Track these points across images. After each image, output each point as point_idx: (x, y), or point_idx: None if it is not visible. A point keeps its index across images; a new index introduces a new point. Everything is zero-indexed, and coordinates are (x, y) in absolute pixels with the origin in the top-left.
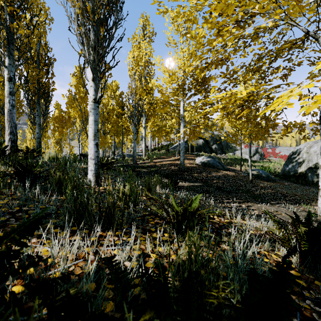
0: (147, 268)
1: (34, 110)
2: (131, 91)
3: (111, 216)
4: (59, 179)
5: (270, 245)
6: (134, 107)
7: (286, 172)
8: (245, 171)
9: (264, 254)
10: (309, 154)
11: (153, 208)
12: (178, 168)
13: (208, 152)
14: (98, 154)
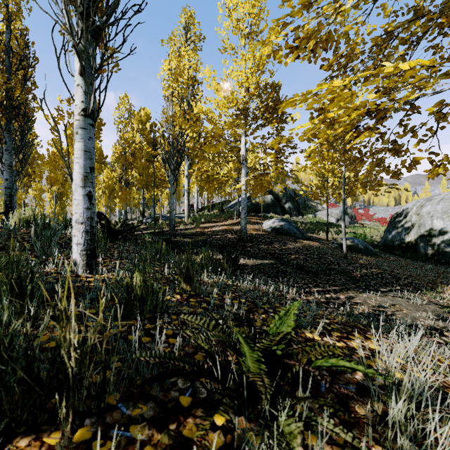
0: None
1: (2, 141)
2: (166, 119)
3: (65, 382)
4: None
5: None
6: (171, 144)
7: (389, 241)
8: (334, 240)
9: None
10: (420, 216)
11: (191, 334)
12: (237, 236)
13: (279, 213)
14: (91, 213)
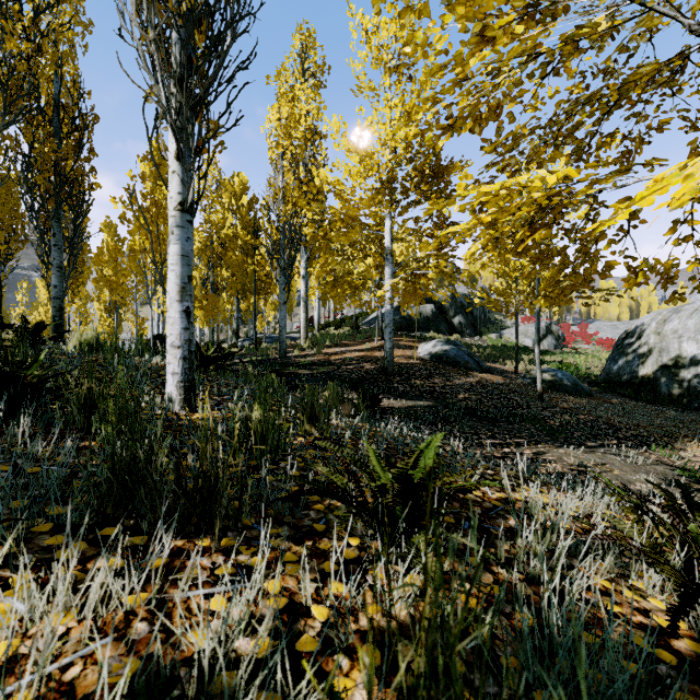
0: (301, 655)
1: (48, 233)
2: (274, 194)
3: (209, 497)
4: (88, 397)
5: (614, 563)
6: (282, 230)
7: (613, 375)
8: (526, 373)
9: (604, 588)
10: (661, 337)
11: (322, 470)
12: (379, 367)
13: (444, 331)
14: (190, 334)
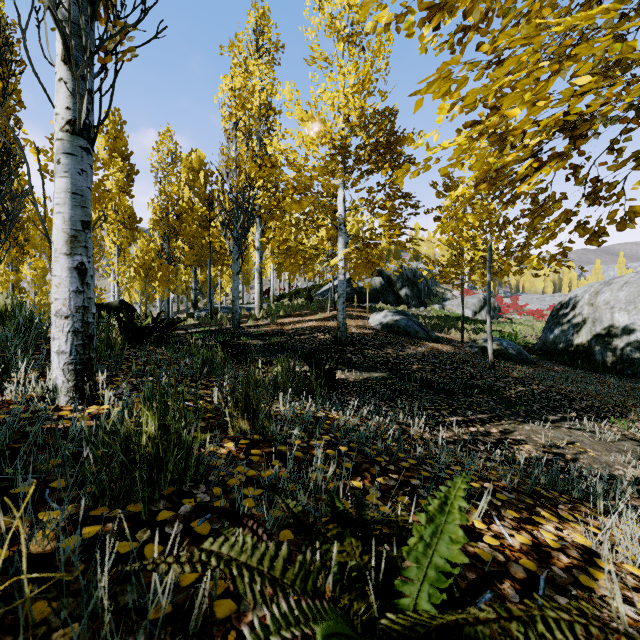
0: None
1: None
2: (226, 163)
3: None
4: None
5: None
6: (235, 200)
7: (550, 343)
8: (473, 342)
9: None
10: (595, 308)
11: None
12: (332, 337)
13: (392, 303)
14: (84, 300)
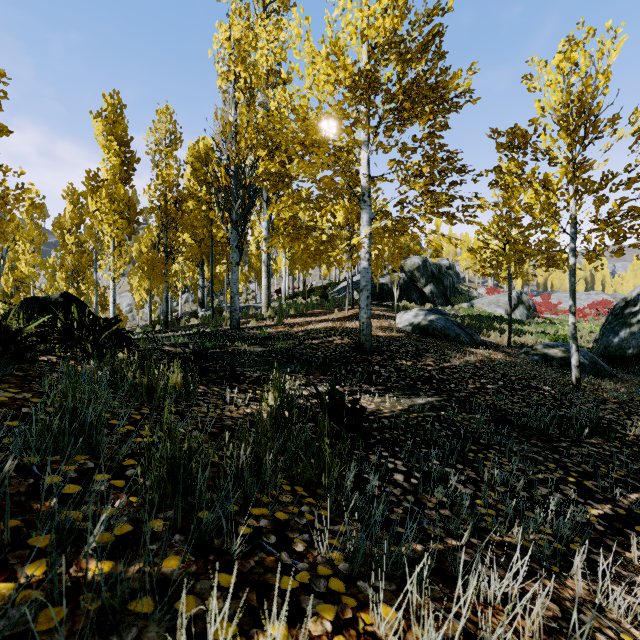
0: None
1: None
2: (223, 129)
3: None
4: None
5: None
6: (234, 175)
7: (614, 348)
8: (529, 348)
9: None
10: None
11: None
12: (352, 341)
13: (416, 301)
14: None
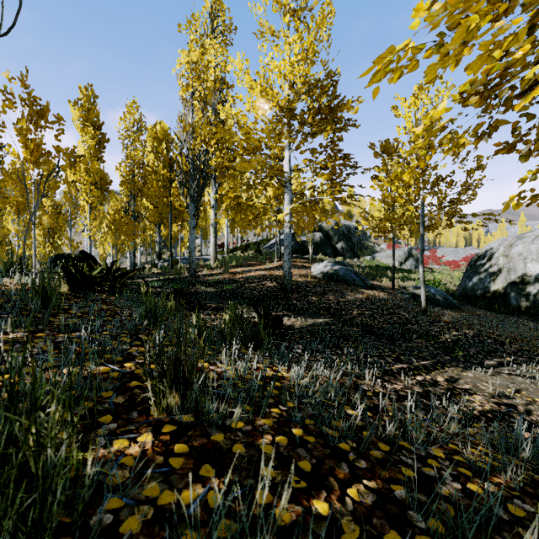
0: None
1: None
2: (184, 129)
3: None
4: None
5: None
6: (191, 162)
7: (469, 290)
8: (404, 289)
9: None
10: (509, 259)
11: None
12: (279, 284)
13: (330, 254)
14: None
